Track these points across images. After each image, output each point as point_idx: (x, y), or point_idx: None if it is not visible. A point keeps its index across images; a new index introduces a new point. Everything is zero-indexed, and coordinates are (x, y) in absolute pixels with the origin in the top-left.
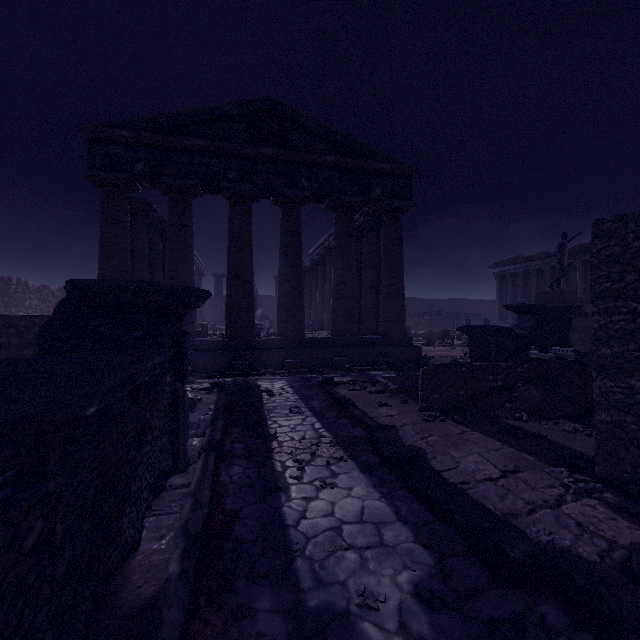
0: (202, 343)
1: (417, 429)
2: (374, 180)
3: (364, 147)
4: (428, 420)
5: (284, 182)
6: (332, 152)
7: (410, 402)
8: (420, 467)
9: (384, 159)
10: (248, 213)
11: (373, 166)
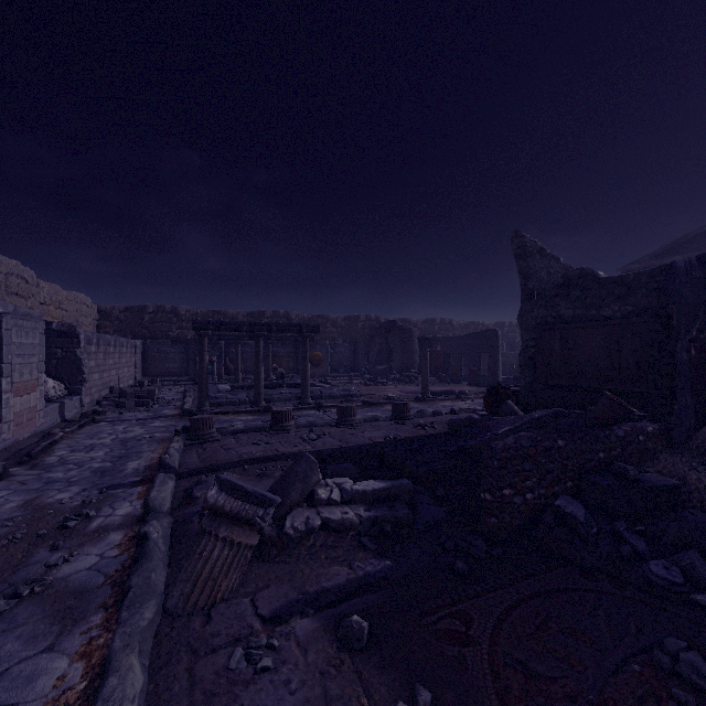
0: None
1: None
2: None
3: None
4: None
5: None
6: None
7: None
8: None
9: None
10: None
11: None
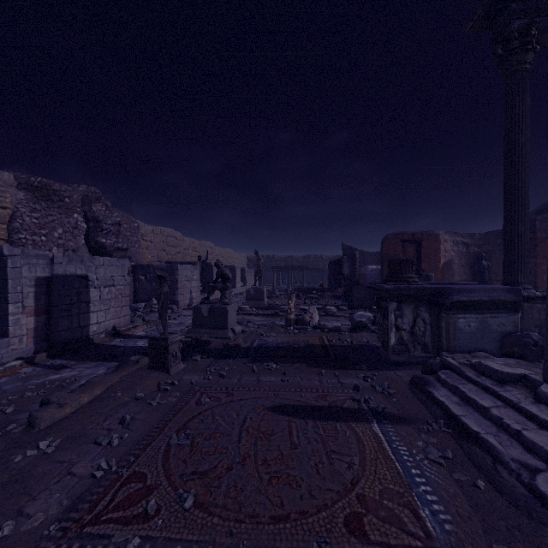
0: None
1: None
2: None
3: None
4: None
5: None
6: None
7: None
8: None
9: None
10: None
11: None
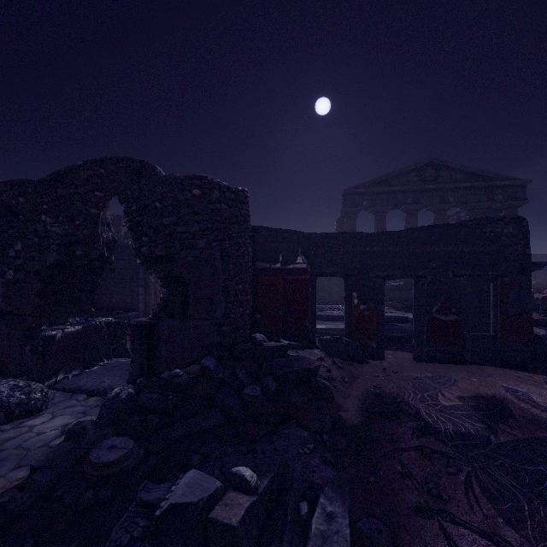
0: (394, 286)
1: (540, 318)
2: (497, 191)
3: (490, 173)
4: (545, 316)
5: (438, 200)
6: (469, 180)
7: (533, 312)
8: (544, 322)
9: (505, 178)
10: (417, 219)
11: (497, 184)
